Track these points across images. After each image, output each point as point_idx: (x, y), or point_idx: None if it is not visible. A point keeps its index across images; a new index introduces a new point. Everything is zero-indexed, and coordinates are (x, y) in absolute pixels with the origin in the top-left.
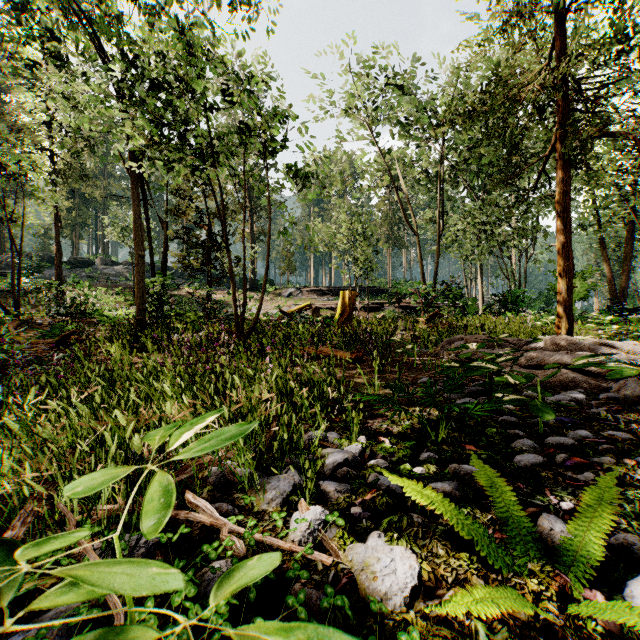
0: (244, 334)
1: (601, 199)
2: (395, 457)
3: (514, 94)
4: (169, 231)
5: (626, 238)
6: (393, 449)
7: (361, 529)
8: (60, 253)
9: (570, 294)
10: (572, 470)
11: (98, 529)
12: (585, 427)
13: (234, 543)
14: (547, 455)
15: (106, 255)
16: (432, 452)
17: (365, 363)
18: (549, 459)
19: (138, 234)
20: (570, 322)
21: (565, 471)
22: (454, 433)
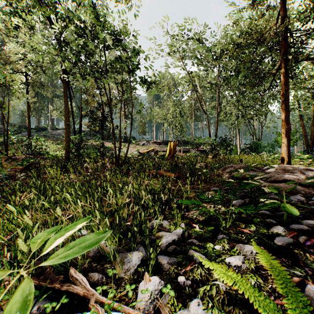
0: (119, 164)
1: (299, 96)
2: (203, 237)
3: (260, 38)
4: (82, 112)
5: (313, 115)
6: (201, 232)
7: (185, 295)
8: (30, 124)
9: (289, 143)
10: (312, 247)
11: (8, 297)
12: (311, 218)
13: (97, 313)
14: (293, 236)
15: (53, 125)
16: (224, 234)
17: (182, 179)
18: (295, 239)
19: (66, 113)
20: (289, 158)
21: (308, 248)
22: (236, 222)
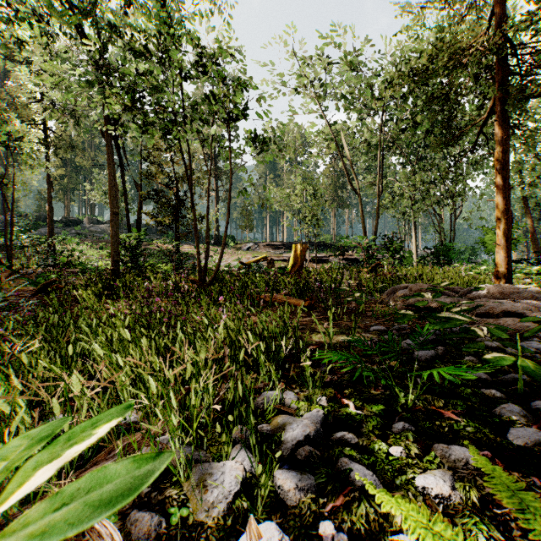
0: (206, 283)
1: (521, 164)
2: (364, 428)
3: (457, 57)
4: (142, 192)
5: None
6: (360, 416)
7: None
8: (52, 213)
9: (508, 245)
10: None
11: None
12: None
13: None
14: None
15: (93, 215)
16: (406, 421)
17: (317, 310)
18: None
19: (113, 193)
20: (509, 272)
21: None
22: (425, 394)
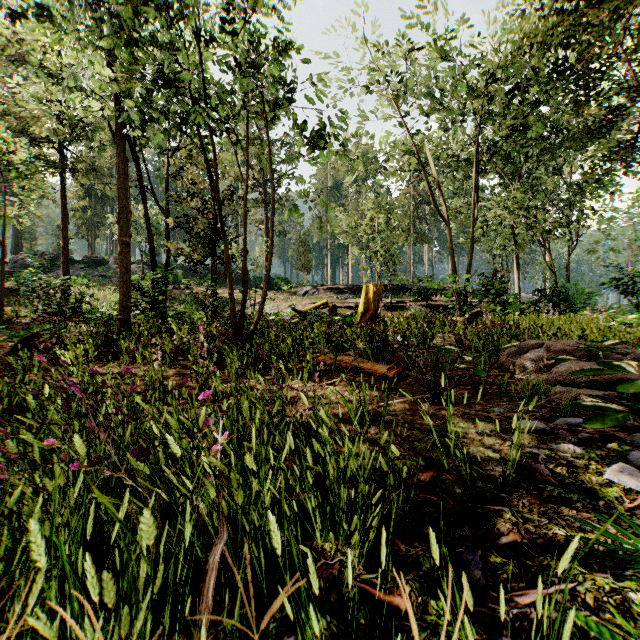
0: (244, 337)
1: None
2: None
3: None
4: (168, 220)
5: None
6: None
7: None
8: (66, 250)
9: None
10: None
11: None
12: None
13: None
14: None
15: None
16: None
17: (405, 381)
18: None
19: (121, 217)
20: None
21: None
22: None
